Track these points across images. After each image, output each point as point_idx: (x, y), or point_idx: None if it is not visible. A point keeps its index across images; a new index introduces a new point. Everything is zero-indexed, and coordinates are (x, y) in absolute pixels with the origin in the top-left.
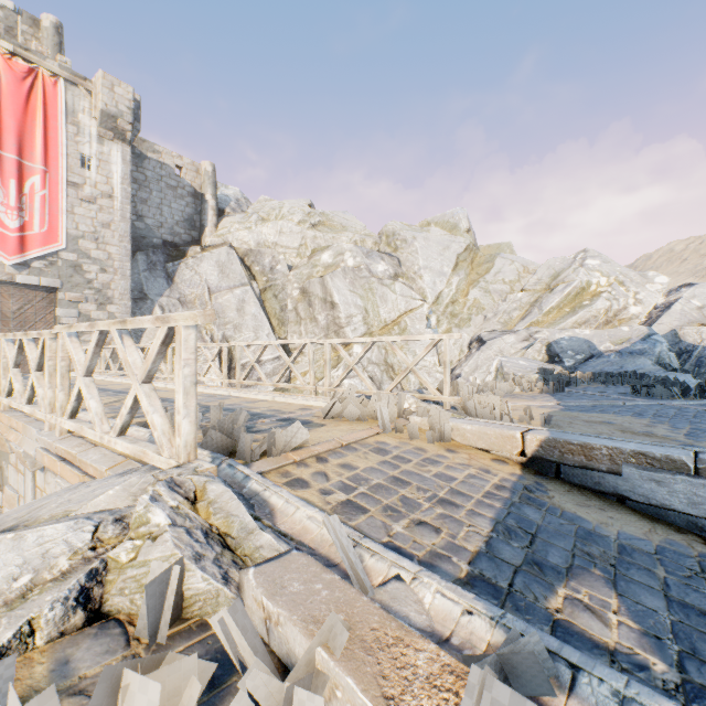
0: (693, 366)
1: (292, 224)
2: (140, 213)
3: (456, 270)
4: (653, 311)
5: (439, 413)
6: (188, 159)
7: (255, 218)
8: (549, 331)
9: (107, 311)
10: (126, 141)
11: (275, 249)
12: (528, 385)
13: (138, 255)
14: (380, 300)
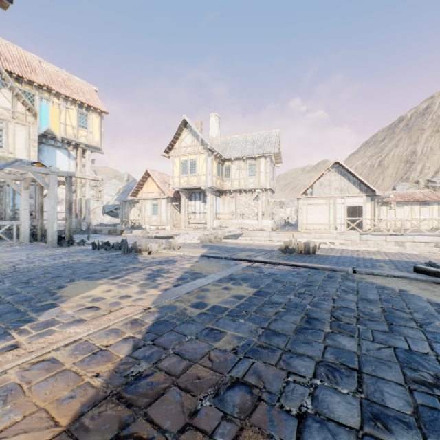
0: None
1: None
2: None
3: (118, 194)
4: None
5: None
6: None
7: None
8: None
9: None
10: None
11: None
12: None
13: None
14: None
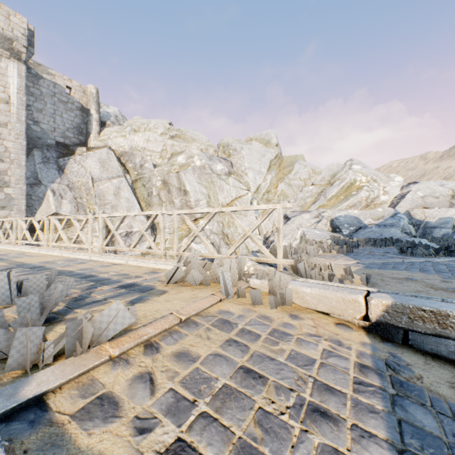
0: (421, 234)
1: (157, 135)
2: (36, 119)
3: (269, 171)
4: (394, 199)
5: (279, 276)
6: (76, 82)
7: (129, 129)
8: (332, 211)
9: (4, 192)
10: (21, 60)
11: (144, 152)
12: (328, 248)
13: (34, 151)
14: (218, 189)
